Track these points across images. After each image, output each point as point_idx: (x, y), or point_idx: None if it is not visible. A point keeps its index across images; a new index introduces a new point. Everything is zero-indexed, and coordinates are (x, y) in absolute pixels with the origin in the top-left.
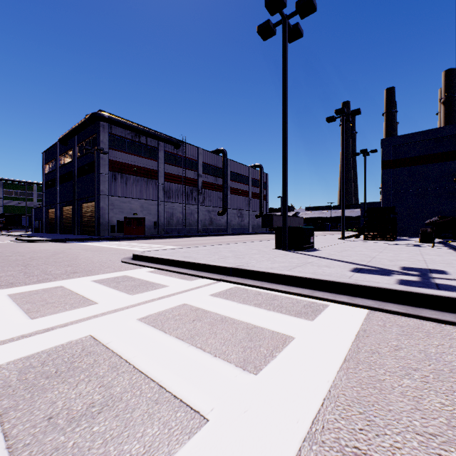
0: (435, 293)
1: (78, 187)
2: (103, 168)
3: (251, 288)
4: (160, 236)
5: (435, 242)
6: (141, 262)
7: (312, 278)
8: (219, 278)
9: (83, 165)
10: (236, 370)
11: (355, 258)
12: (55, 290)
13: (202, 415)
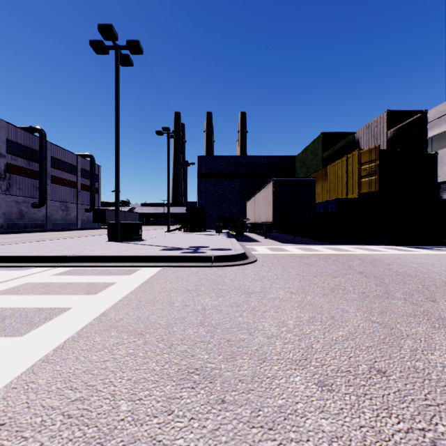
0: (193, 255)
1: None
2: None
3: (88, 268)
4: None
5: (224, 232)
6: None
7: (133, 255)
8: (55, 265)
9: None
10: (84, 296)
11: (168, 243)
12: None
13: (69, 307)
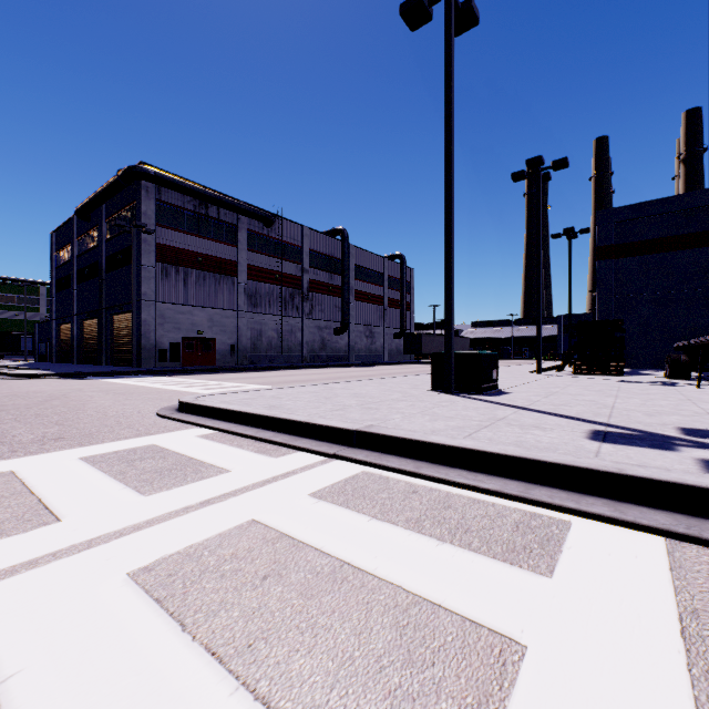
0: None
1: (106, 287)
2: (147, 257)
3: (396, 475)
4: (240, 367)
5: (693, 378)
6: (191, 416)
7: (522, 456)
8: (331, 452)
9: (114, 253)
10: None
11: (581, 408)
12: None
13: None
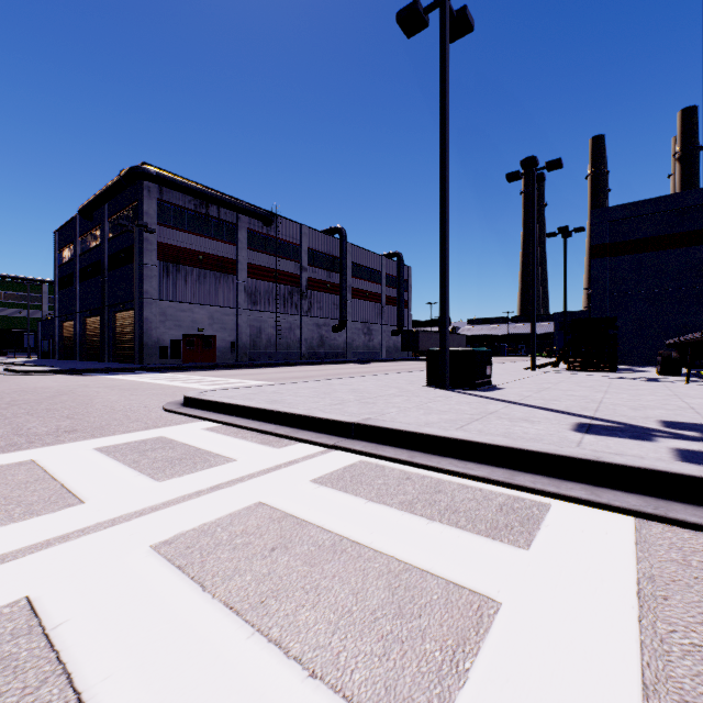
0: None
1: (108, 286)
2: (149, 256)
3: (392, 464)
4: (240, 364)
5: (684, 374)
6: (196, 411)
7: (508, 446)
8: (330, 443)
9: (116, 251)
10: None
11: (569, 403)
12: (14, 470)
13: None
